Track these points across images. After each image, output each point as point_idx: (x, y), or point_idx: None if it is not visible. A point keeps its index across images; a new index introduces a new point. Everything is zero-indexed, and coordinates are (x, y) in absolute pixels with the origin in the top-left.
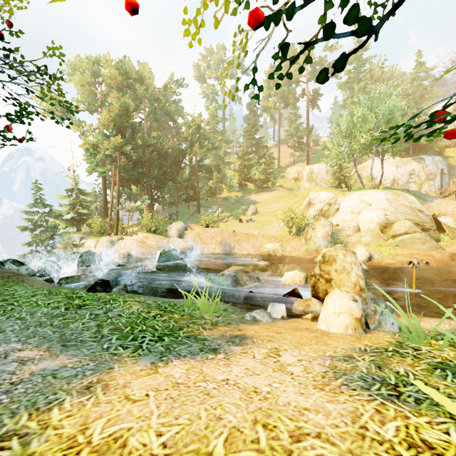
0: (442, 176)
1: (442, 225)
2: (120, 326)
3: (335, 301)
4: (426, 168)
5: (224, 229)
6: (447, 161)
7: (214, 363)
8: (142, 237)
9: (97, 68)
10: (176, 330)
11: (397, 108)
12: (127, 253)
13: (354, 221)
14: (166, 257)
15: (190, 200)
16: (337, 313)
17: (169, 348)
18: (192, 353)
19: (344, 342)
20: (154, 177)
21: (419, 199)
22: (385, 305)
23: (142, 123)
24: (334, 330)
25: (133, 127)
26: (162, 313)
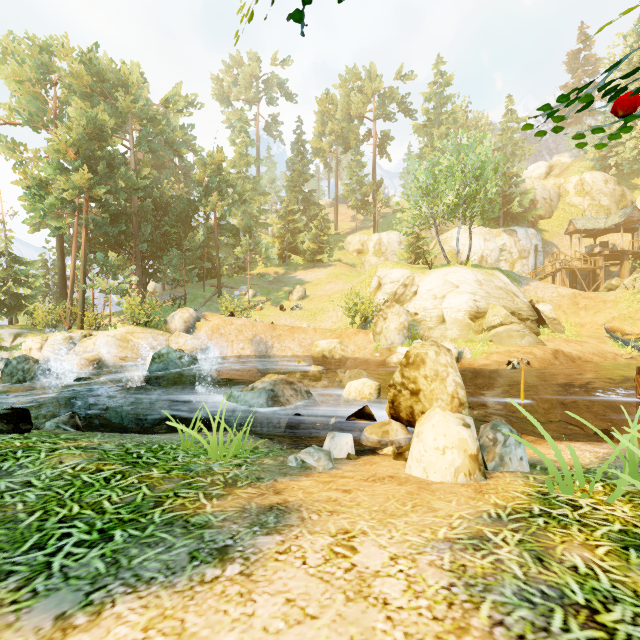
0: (536, 254)
1: (541, 314)
2: (15, 513)
3: (435, 428)
4: (519, 243)
5: (258, 319)
6: (541, 235)
7: (217, 592)
8: (124, 332)
9: (48, 58)
10: (147, 507)
11: (488, 161)
12: (96, 358)
13: (437, 308)
14: (162, 363)
15: (207, 277)
16: (440, 449)
17: (119, 562)
18: (169, 570)
19: (459, 502)
20: (148, 240)
21: (513, 281)
22: (509, 430)
23: (128, 156)
24: (436, 477)
25: (111, 158)
26: (127, 470)
